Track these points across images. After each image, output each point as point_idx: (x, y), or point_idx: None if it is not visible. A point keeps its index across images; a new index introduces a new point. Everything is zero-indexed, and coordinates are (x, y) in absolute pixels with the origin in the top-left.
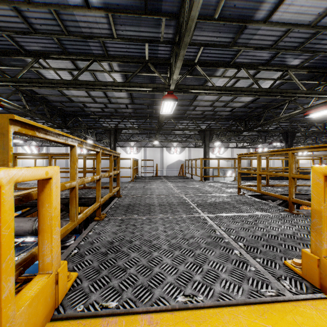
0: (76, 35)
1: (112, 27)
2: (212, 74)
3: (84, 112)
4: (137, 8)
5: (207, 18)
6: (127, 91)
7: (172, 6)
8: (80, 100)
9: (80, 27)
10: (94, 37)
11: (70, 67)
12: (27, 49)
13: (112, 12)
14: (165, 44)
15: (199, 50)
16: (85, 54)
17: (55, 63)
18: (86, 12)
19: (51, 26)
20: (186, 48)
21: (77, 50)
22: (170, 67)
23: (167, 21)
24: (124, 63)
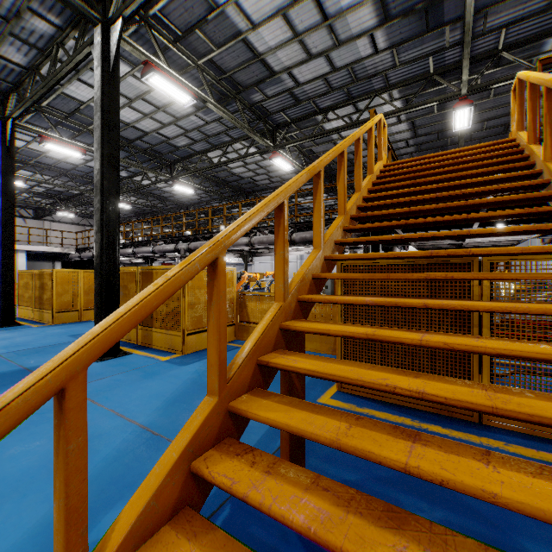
0: (362, 79)
1: (395, 58)
2: (535, 52)
3: (353, 166)
4: (419, 32)
5: (499, 3)
6: (408, 120)
7: (455, 13)
8: (352, 150)
9: (367, 71)
10: (378, 74)
11: (351, 112)
12: (321, 108)
13: (396, 46)
14: (452, 48)
15: (500, 34)
16: (366, 94)
17: (339, 113)
18: (374, 57)
19: (345, 80)
20: (469, 46)
21: (361, 92)
22: (462, 70)
23: (452, 27)
24: (406, 87)
